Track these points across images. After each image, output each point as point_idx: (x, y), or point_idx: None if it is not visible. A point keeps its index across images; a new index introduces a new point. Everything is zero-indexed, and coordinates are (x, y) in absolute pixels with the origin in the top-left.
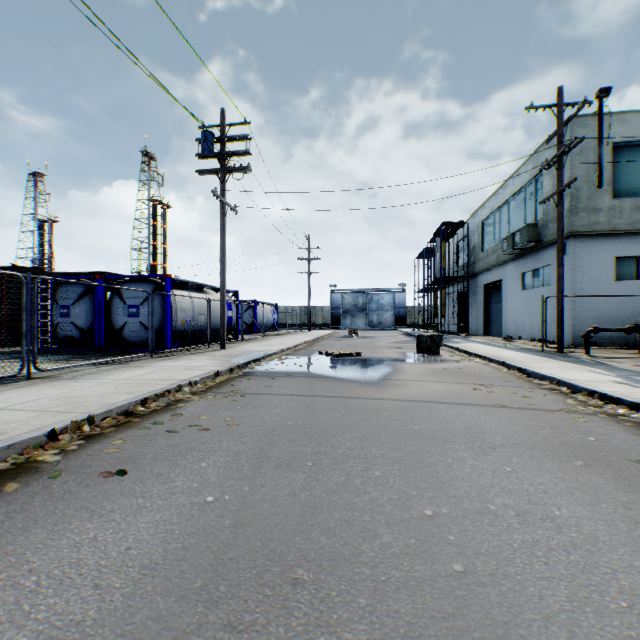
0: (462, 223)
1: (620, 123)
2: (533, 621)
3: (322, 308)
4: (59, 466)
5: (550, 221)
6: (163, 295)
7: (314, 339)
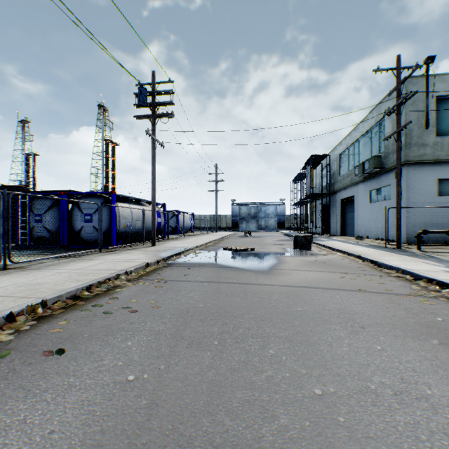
0: (325, 155)
1: (441, 82)
2: None
3: (225, 216)
4: (11, 345)
5: (390, 153)
6: (110, 206)
7: (220, 238)
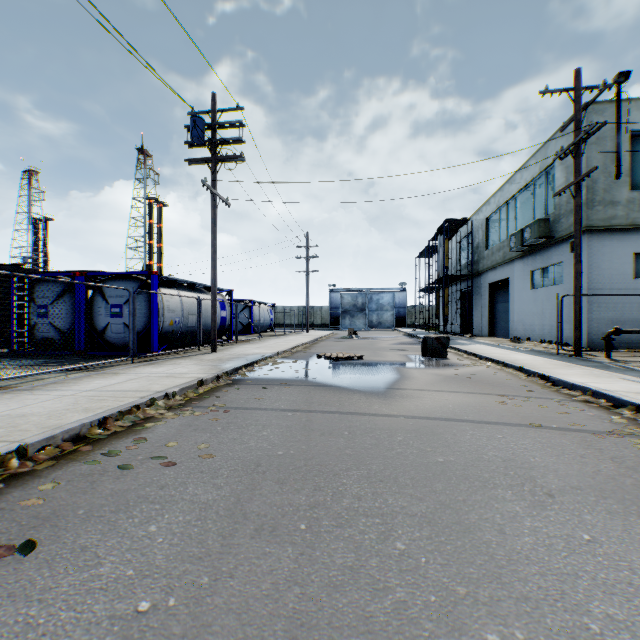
0: (466, 220)
1: (639, 110)
2: None
3: (321, 308)
4: None
5: (563, 215)
6: (149, 294)
7: (312, 340)
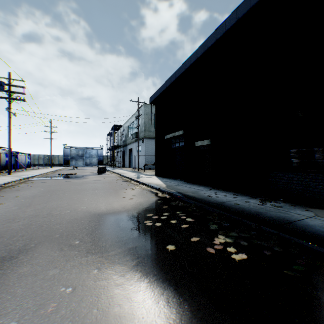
0: (121, 125)
1: None
2: (85, 189)
3: (58, 156)
4: (2, 191)
5: (141, 132)
6: None
7: (55, 170)
